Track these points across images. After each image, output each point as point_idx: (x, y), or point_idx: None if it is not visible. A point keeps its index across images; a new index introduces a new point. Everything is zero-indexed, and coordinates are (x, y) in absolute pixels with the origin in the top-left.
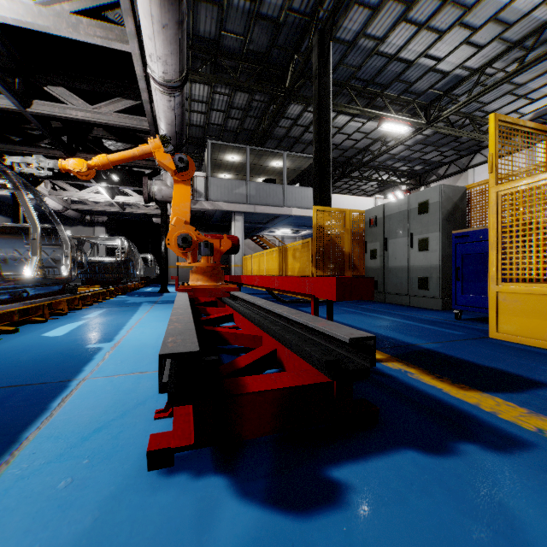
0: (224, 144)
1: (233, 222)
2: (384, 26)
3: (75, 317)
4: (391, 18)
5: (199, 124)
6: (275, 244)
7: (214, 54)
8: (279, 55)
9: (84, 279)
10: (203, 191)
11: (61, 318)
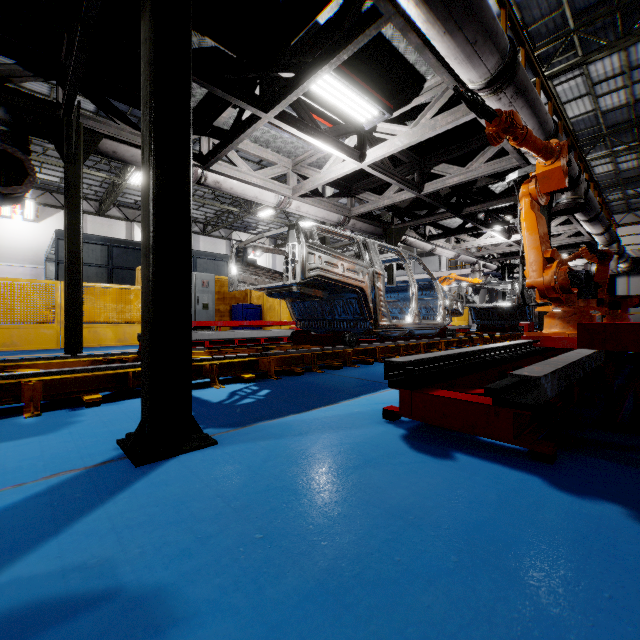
0: None
1: None
2: None
3: None
4: None
5: None
6: None
7: None
8: None
9: None
10: None
11: None
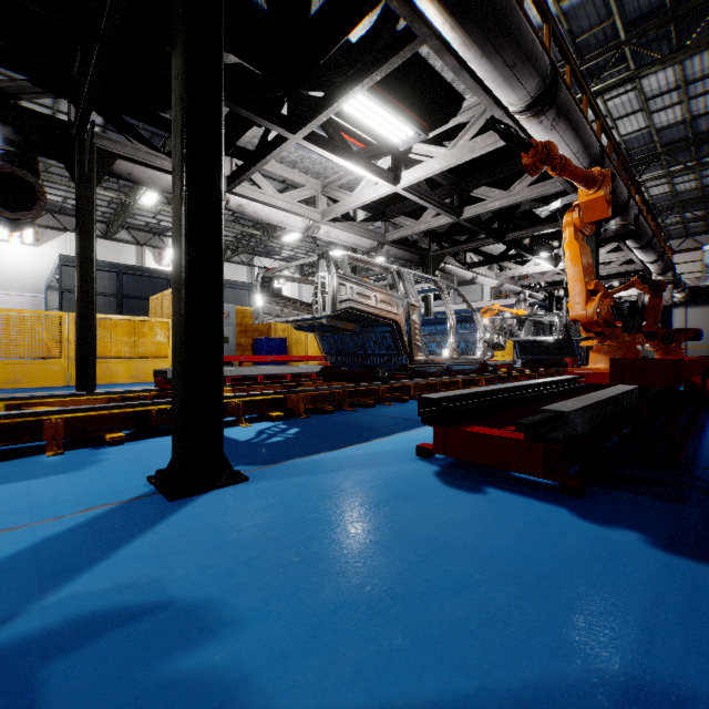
0: None
1: None
2: None
3: None
4: None
5: None
6: None
7: None
8: None
9: None
10: None
11: None
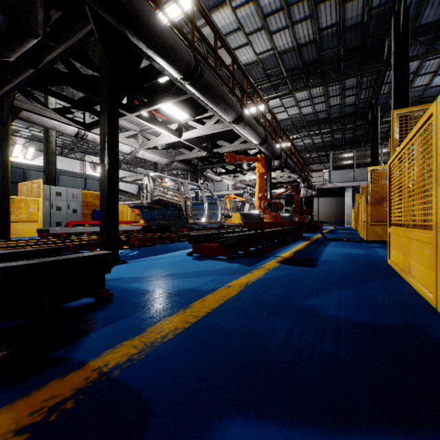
0: (339, 152)
1: (345, 192)
2: (424, 81)
3: None
4: (425, 78)
5: (328, 140)
6: None
7: (327, 121)
8: (363, 109)
9: None
10: (328, 179)
11: None
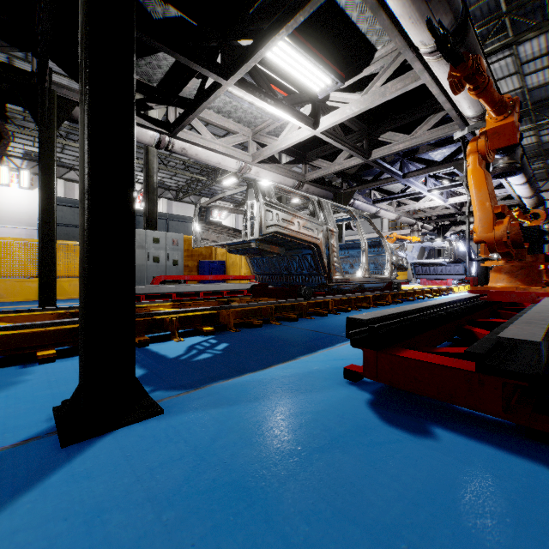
0: None
1: None
2: None
3: None
4: None
5: None
6: None
7: None
8: None
9: None
10: None
11: None
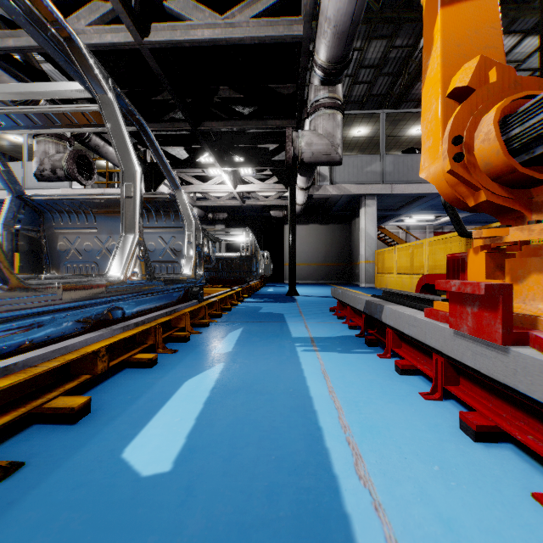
0: (352, 114)
1: (363, 208)
2: None
3: (201, 350)
4: None
5: None
6: (398, 237)
7: None
8: None
9: (208, 278)
10: (327, 174)
11: (180, 350)
